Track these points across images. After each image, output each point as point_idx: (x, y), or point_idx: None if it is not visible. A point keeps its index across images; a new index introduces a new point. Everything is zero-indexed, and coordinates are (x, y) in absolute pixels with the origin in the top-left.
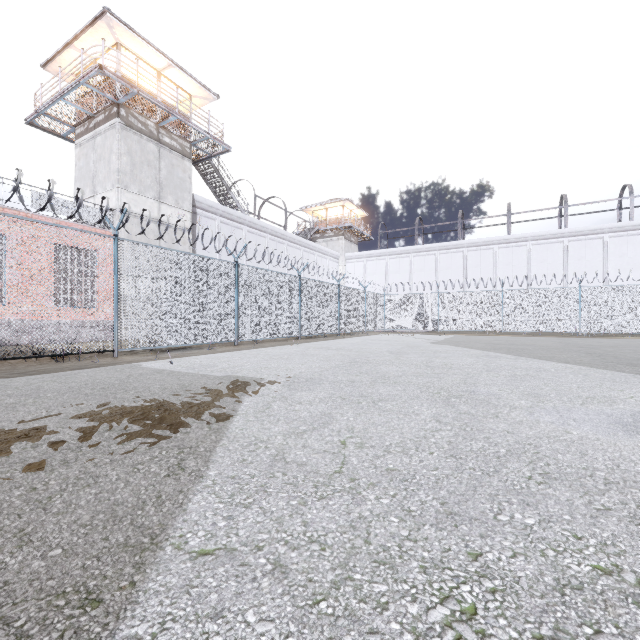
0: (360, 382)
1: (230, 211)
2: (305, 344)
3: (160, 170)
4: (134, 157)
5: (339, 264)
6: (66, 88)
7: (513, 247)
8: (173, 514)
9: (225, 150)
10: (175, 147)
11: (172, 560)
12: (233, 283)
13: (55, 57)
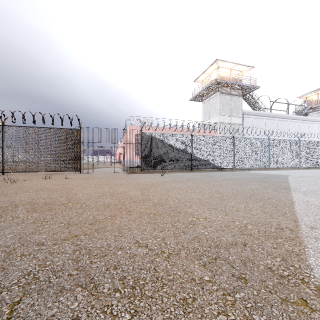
0: None
1: (258, 112)
2: (303, 170)
3: (231, 105)
4: (223, 103)
5: None
6: (203, 88)
7: None
8: (287, 181)
9: (256, 88)
10: (236, 94)
11: (291, 182)
12: (267, 146)
13: (198, 78)
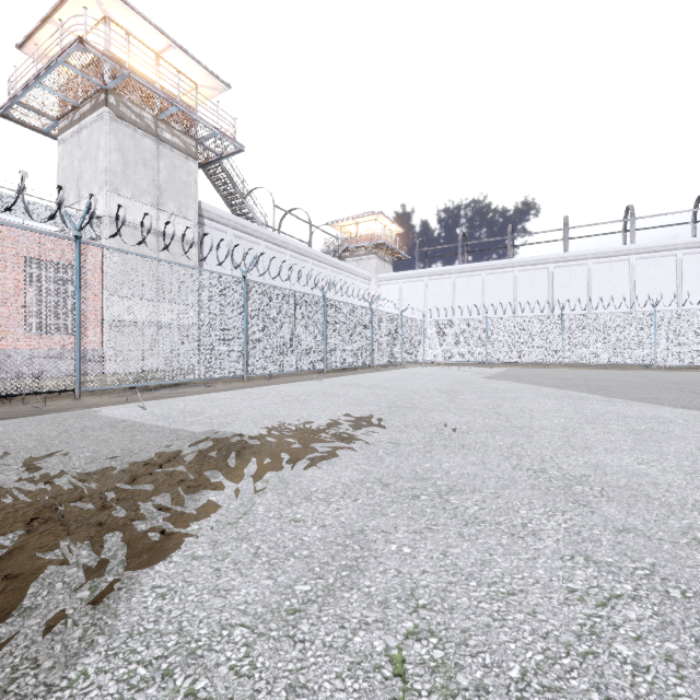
0: (408, 445)
1: (244, 223)
2: (330, 379)
3: (159, 171)
4: (126, 155)
5: (371, 286)
6: (42, 69)
7: (571, 266)
8: None
9: (238, 150)
10: (177, 145)
11: None
12: (241, 304)
13: (32, 35)
